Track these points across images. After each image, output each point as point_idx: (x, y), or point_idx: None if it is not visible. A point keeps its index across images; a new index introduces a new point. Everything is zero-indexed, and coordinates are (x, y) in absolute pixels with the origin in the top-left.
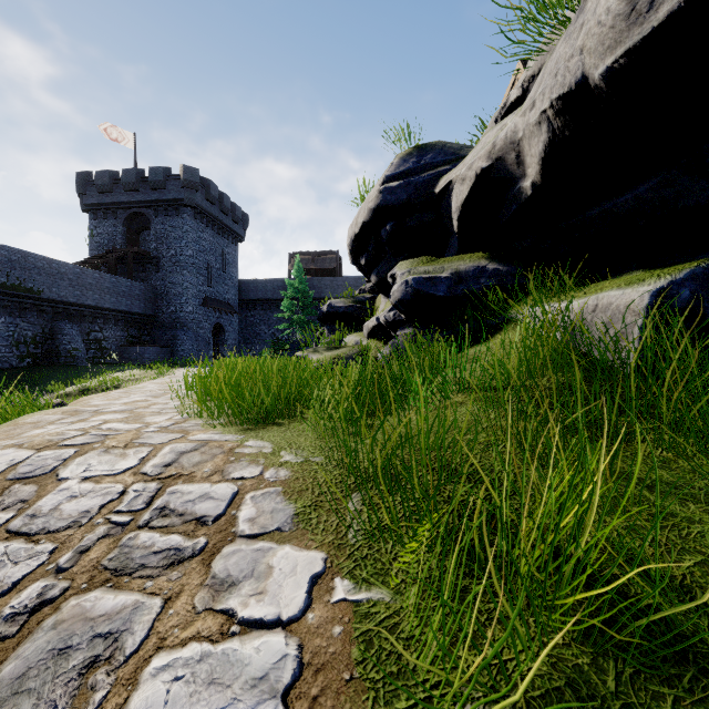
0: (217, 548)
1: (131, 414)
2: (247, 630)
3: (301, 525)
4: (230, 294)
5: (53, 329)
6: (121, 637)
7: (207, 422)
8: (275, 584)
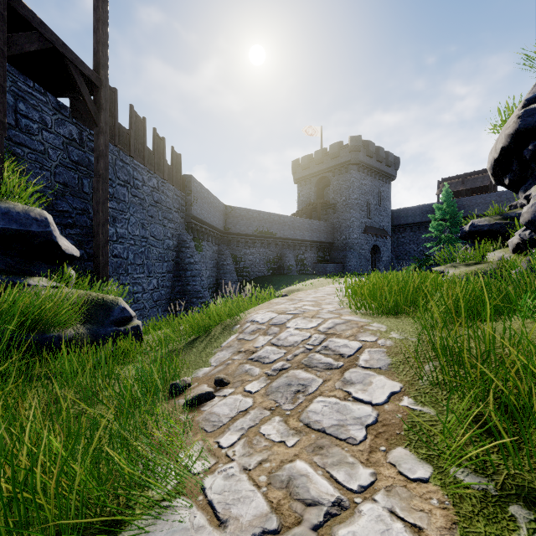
0: (347, 368)
1: (315, 303)
2: (355, 401)
3: (392, 369)
4: (384, 222)
5: (281, 254)
6: (307, 387)
7: (353, 311)
8: (372, 389)
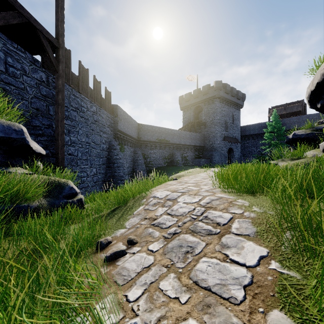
0: (223, 234)
1: (196, 184)
2: (232, 262)
3: (258, 236)
4: (236, 133)
5: (172, 153)
6: (194, 248)
7: (222, 190)
8: (244, 252)
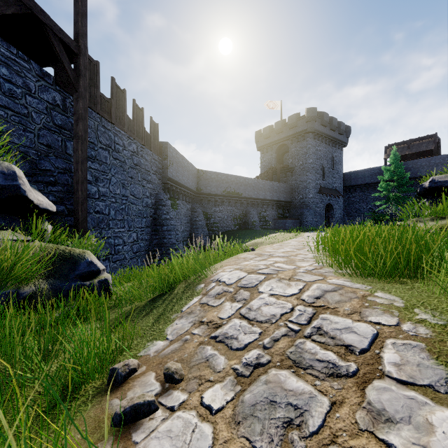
0: (367, 378)
1: (287, 259)
2: None
3: None
4: (337, 183)
5: (246, 211)
6: (304, 414)
7: (337, 271)
8: (440, 446)
